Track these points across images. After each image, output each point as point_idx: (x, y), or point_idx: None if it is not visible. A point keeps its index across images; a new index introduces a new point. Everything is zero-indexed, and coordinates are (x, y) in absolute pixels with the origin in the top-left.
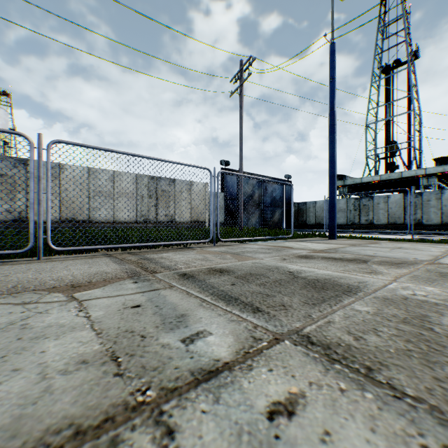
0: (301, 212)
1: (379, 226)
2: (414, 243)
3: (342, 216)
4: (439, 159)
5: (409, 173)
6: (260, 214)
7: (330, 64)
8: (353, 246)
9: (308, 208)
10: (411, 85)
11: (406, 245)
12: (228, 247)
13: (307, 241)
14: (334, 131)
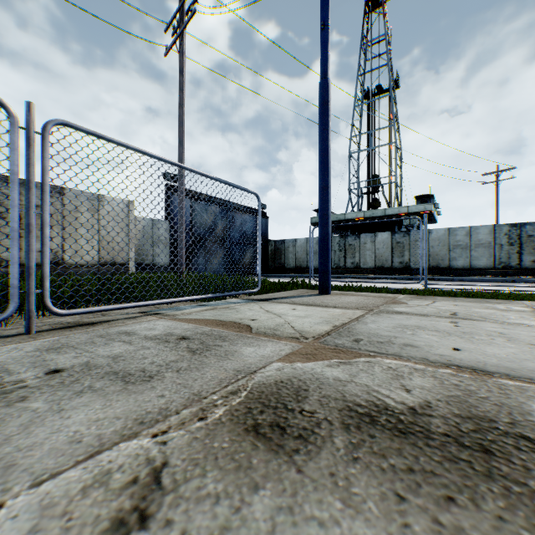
0: (278, 252)
1: (366, 270)
2: (448, 298)
3: None
4: (421, 197)
5: (393, 211)
6: (224, 254)
7: (321, 0)
8: (372, 311)
9: (287, 248)
10: (394, 114)
11: (448, 305)
12: (66, 337)
13: (285, 301)
14: (328, 114)
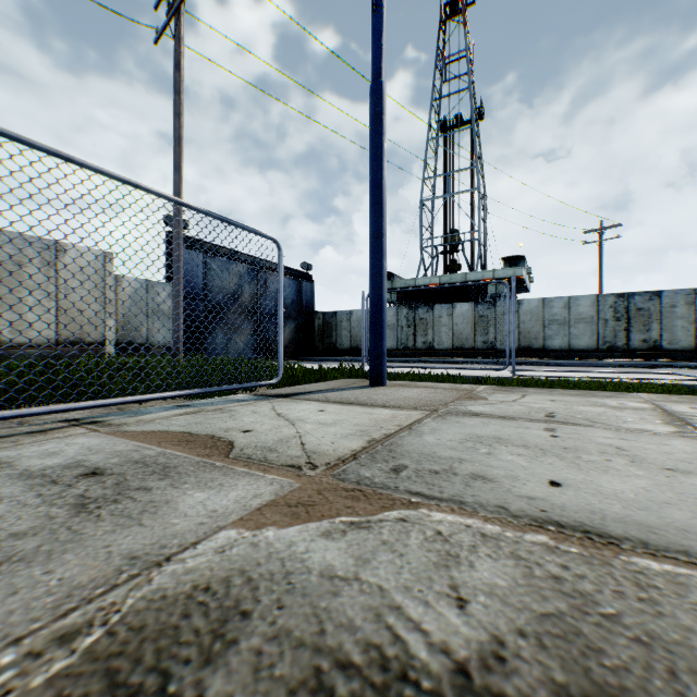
0: (328, 328)
1: (441, 352)
2: (542, 391)
3: (391, 336)
4: (510, 259)
5: (476, 276)
6: (253, 330)
7: None
8: (436, 413)
9: (339, 323)
10: (477, 152)
11: (543, 401)
12: None
13: (316, 397)
14: (383, 131)
